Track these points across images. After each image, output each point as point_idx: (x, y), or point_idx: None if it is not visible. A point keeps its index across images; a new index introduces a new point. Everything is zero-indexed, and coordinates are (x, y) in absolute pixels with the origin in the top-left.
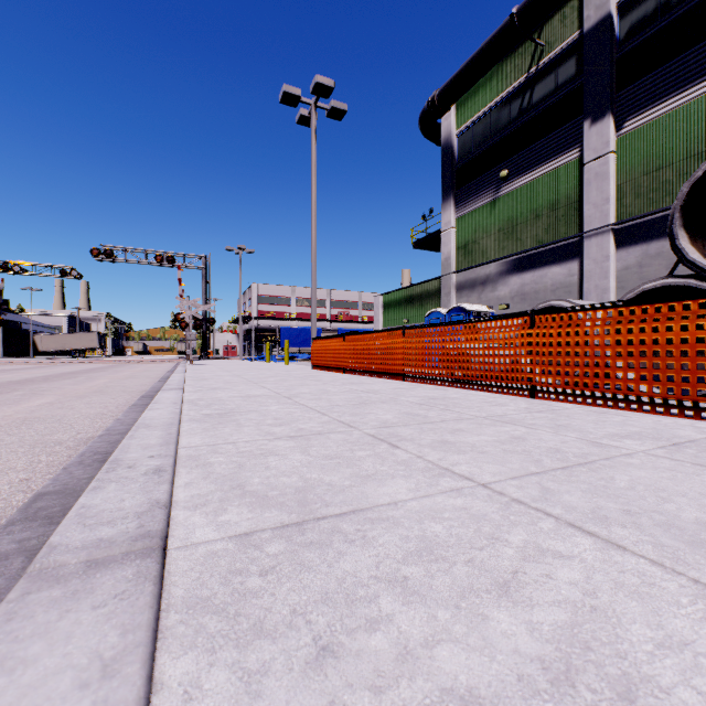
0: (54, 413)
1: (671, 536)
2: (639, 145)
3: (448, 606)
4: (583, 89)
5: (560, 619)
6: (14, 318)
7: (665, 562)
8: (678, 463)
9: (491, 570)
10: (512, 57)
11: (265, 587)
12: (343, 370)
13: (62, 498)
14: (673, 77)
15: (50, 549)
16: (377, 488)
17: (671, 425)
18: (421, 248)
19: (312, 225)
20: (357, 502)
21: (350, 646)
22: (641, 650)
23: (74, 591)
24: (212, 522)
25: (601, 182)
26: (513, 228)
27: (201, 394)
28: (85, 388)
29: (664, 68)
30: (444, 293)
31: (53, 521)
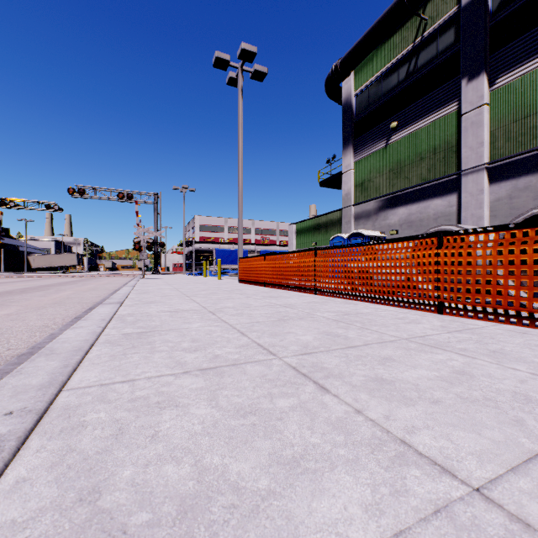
0: (3, 325)
1: None
2: (509, 97)
3: None
4: (460, 54)
5: None
6: (13, 242)
7: None
8: None
9: None
10: (400, 31)
11: None
12: (264, 284)
13: None
14: None
15: None
16: (312, 501)
17: None
18: (326, 186)
19: (239, 166)
20: None
21: None
22: None
23: None
24: None
25: (477, 129)
26: (401, 169)
27: (135, 308)
28: (48, 300)
29: (531, 33)
30: (344, 222)
31: None
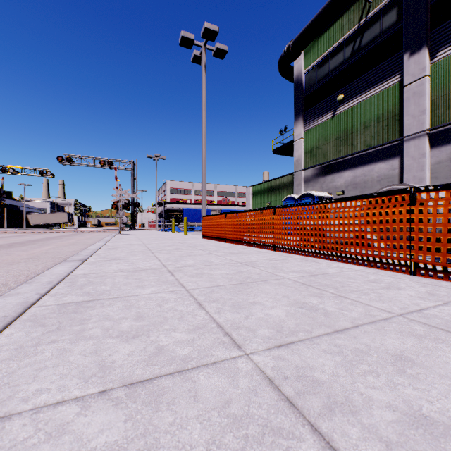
0: None
1: None
2: (449, 68)
3: None
4: (402, 31)
5: None
6: (15, 203)
7: None
8: None
9: None
10: (346, 14)
11: None
12: (225, 239)
13: None
14: None
15: None
16: None
17: None
18: (279, 154)
19: (202, 134)
20: None
21: None
22: None
23: None
24: None
25: (418, 98)
26: (347, 137)
27: (94, 266)
28: (27, 254)
29: None
30: (295, 184)
31: None
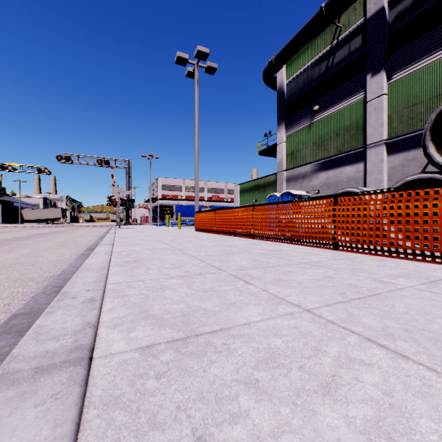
0: (30, 259)
1: (438, 348)
2: (402, 89)
3: (288, 403)
4: (366, 55)
5: (368, 414)
6: (9, 199)
7: (437, 368)
8: (436, 295)
9: (316, 375)
10: (321, 35)
11: (158, 388)
12: (215, 232)
13: (29, 317)
14: (423, 47)
15: (11, 359)
16: (237, 312)
17: (427, 268)
18: (264, 155)
19: (195, 140)
20: (224, 323)
21: (218, 437)
22: (429, 440)
23: (23, 392)
24: (125, 337)
25: (378, 113)
26: (322, 142)
27: (124, 247)
28: (51, 243)
29: (418, 41)
30: (278, 183)
31: (21, 334)
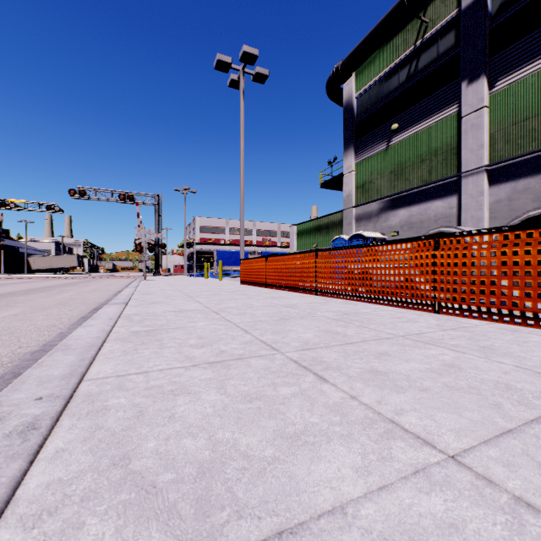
0: (12, 324)
1: None
2: (508, 100)
3: None
4: (460, 56)
5: None
6: (13, 243)
7: None
8: None
9: None
10: (401, 33)
11: None
12: (265, 285)
13: None
14: (538, 43)
15: None
16: (311, 465)
17: None
18: (327, 188)
19: (241, 168)
20: (285, 505)
21: None
22: None
23: None
24: None
25: (476, 131)
26: (402, 171)
27: (140, 308)
28: (52, 301)
29: (530, 36)
30: (345, 223)
31: None
